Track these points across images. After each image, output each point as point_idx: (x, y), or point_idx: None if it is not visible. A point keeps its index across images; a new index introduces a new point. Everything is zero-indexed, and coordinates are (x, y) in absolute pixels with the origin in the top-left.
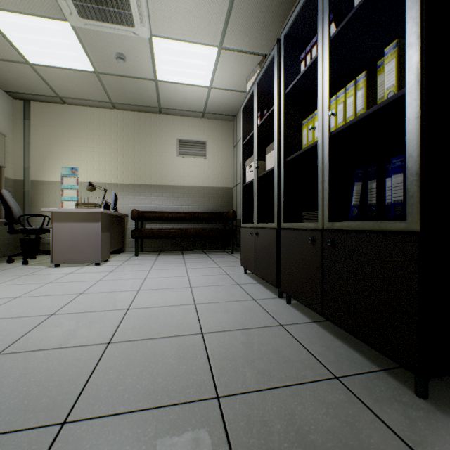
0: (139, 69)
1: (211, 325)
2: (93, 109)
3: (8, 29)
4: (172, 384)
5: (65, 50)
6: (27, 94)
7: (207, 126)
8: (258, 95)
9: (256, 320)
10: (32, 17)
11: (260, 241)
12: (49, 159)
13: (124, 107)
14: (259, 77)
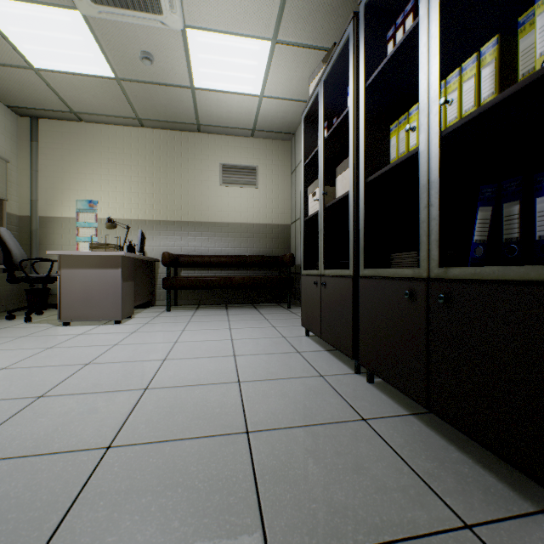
0: (171, 74)
1: (261, 417)
2: (116, 127)
3: (4, 22)
4: (195, 533)
5: (77, 49)
6: (34, 109)
7: (258, 147)
8: (325, 98)
9: (327, 410)
10: (33, 5)
11: (328, 294)
12: (62, 190)
13: (153, 125)
14: (327, 71)
